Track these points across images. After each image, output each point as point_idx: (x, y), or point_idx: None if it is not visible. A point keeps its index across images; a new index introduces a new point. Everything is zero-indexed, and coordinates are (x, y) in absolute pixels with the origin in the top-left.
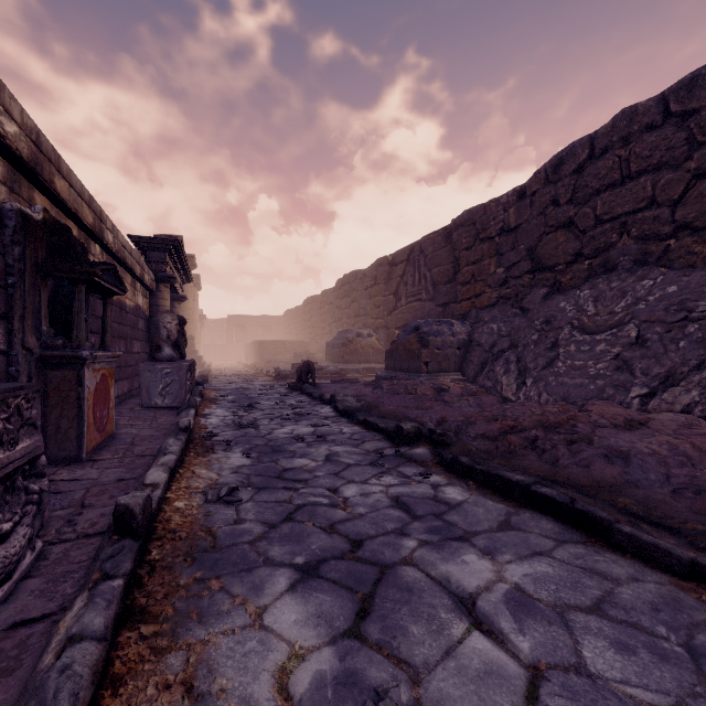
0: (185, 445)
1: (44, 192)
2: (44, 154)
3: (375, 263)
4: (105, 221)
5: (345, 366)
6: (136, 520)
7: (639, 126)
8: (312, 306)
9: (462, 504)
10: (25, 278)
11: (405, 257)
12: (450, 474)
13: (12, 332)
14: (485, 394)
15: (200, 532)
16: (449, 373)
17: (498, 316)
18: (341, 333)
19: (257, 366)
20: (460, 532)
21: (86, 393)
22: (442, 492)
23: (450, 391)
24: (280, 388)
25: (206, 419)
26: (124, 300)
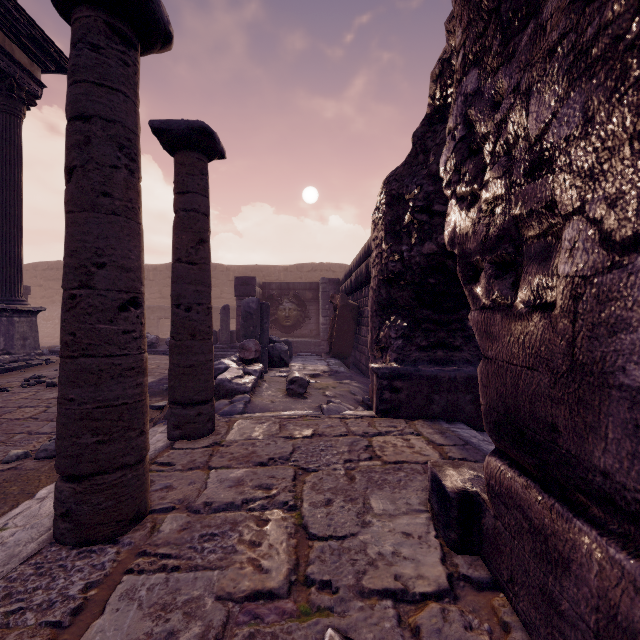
0: None
1: None
2: None
3: None
4: None
5: None
6: None
7: (61, 267)
8: None
9: None
10: None
11: None
12: None
13: None
14: None
15: None
16: None
17: None
18: None
19: None
20: None
21: None
22: None
23: None
24: None
25: None
26: None
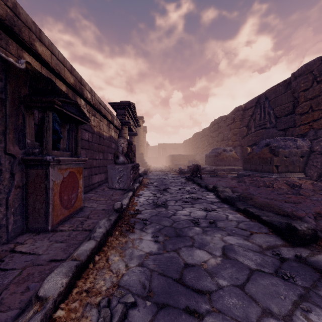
0: (114, 224)
1: (32, 54)
2: (23, 23)
3: (233, 110)
4: (84, 85)
5: (216, 167)
6: None
7: None
8: (197, 137)
9: None
10: (7, 105)
11: (253, 104)
12: None
13: None
14: None
15: None
16: (294, 173)
17: None
18: (214, 150)
19: (170, 167)
20: None
21: (51, 185)
22: None
23: (302, 186)
24: (181, 179)
25: (138, 198)
26: (102, 132)
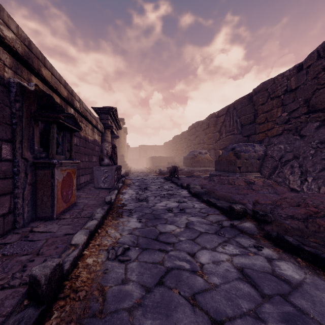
0: (107, 212)
1: (37, 77)
2: (34, 54)
3: (208, 116)
4: (75, 96)
5: (193, 169)
6: (41, 289)
7: None
8: (176, 140)
9: (302, 285)
10: (23, 120)
11: (225, 112)
12: (278, 248)
13: (15, 149)
14: (278, 185)
15: (95, 291)
16: (252, 173)
17: (283, 140)
18: (191, 152)
19: (151, 168)
20: (315, 324)
21: (56, 182)
22: (278, 267)
23: (255, 183)
24: (161, 179)
25: (123, 195)
26: (87, 136)
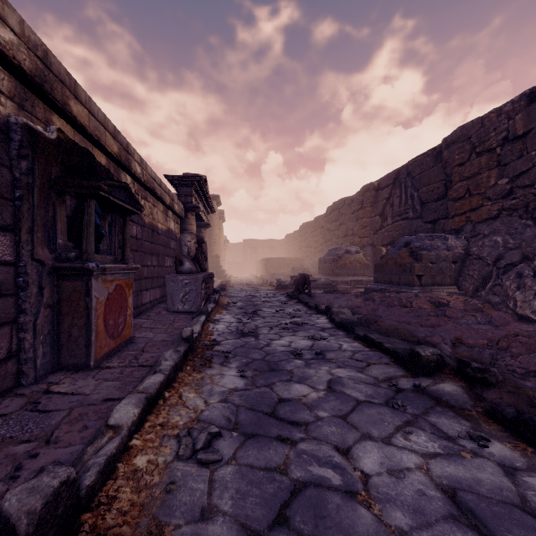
0: (183, 357)
1: (63, 116)
2: (55, 75)
3: (362, 189)
4: (132, 153)
5: (335, 279)
6: None
7: None
8: (307, 230)
9: None
10: (34, 192)
11: (391, 181)
12: (521, 444)
13: (20, 244)
14: (492, 310)
15: None
16: (443, 286)
17: (501, 228)
18: (331, 251)
19: (264, 278)
20: None
21: (94, 303)
22: (532, 490)
23: (451, 305)
24: (281, 297)
25: (215, 325)
26: (156, 224)
